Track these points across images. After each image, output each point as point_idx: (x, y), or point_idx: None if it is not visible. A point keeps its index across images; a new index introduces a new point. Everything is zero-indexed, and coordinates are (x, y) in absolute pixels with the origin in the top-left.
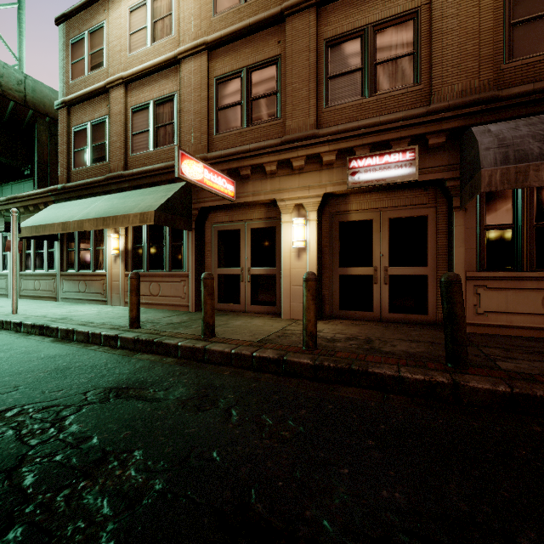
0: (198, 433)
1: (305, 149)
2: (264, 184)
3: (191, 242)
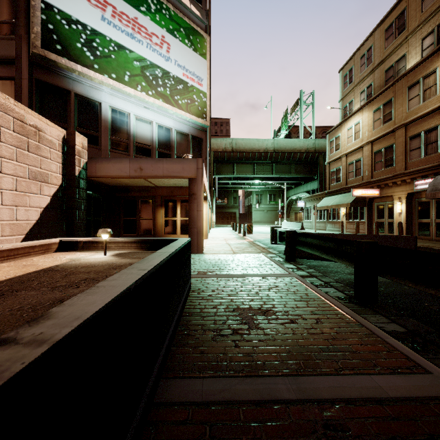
0: None
1: (399, 178)
2: (388, 190)
3: (366, 210)
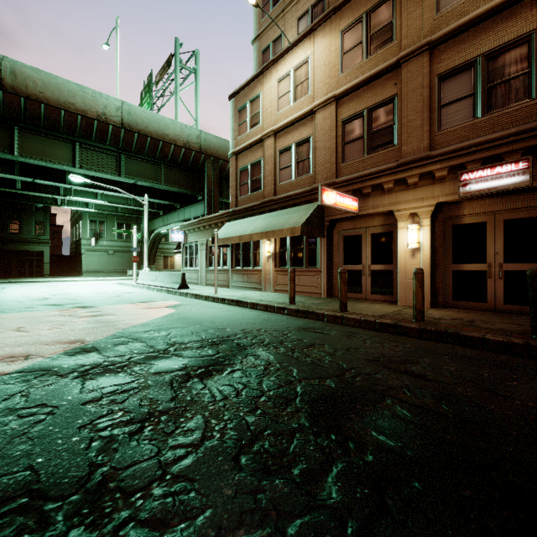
0: (351, 344)
1: (419, 168)
2: (383, 199)
3: (323, 246)
